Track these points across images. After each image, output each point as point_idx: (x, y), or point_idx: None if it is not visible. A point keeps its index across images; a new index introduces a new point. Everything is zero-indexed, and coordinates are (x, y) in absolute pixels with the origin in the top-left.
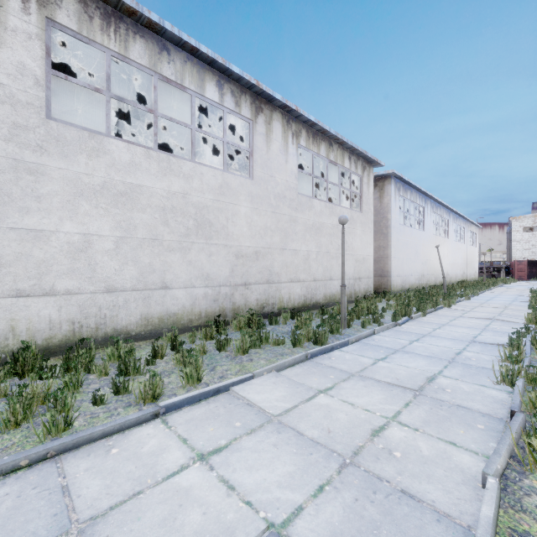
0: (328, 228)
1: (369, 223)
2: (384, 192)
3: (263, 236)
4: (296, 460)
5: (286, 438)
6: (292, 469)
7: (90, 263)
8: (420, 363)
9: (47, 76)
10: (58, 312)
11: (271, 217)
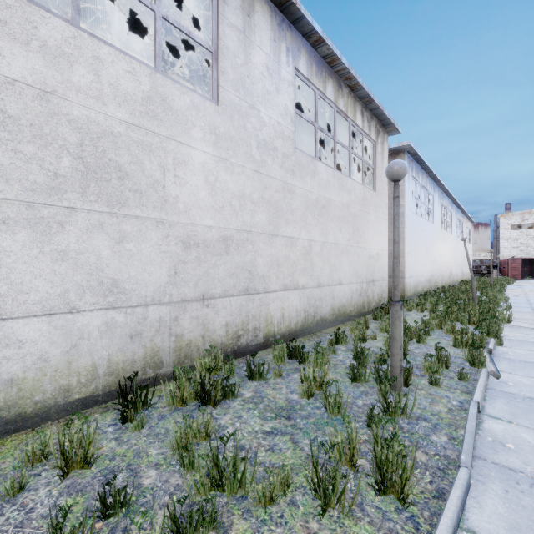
0: (336, 208)
1: (383, 207)
2: None
3: (237, 210)
4: None
5: None
6: None
7: None
8: None
9: None
10: None
11: (252, 179)
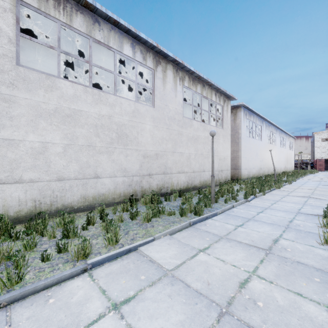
0: (202, 139)
1: (228, 136)
2: (237, 116)
3: (160, 143)
4: (185, 309)
5: (177, 289)
6: (182, 318)
7: (46, 161)
8: (266, 229)
9: (17, 37)
10: (24, 194)
11: (166, 132)
